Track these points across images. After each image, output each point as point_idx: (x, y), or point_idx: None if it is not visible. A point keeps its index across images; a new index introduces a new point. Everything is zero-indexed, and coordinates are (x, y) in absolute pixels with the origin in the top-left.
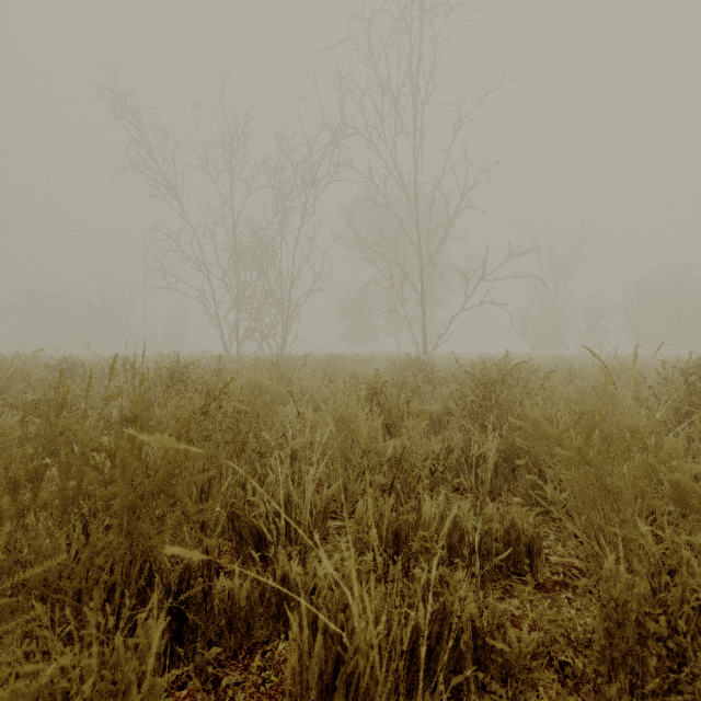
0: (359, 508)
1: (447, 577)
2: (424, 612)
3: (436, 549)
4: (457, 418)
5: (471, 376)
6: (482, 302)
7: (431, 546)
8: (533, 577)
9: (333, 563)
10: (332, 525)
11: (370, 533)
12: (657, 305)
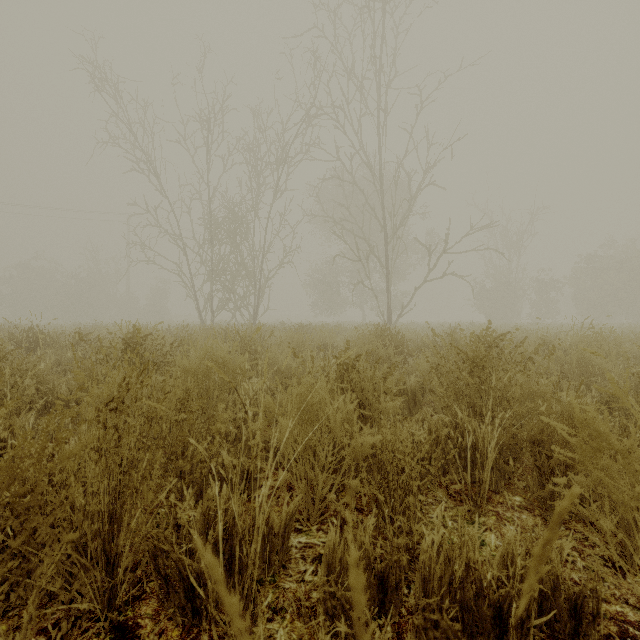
0: (331, 538)
1: None
2: None
3: (447, 620)
4: (441, 399)
5: (456, 350)
6: (444, 274)
7: (439, 616)
8: None
9: None
10: (295, 542)
11: None
12: (605, 277)
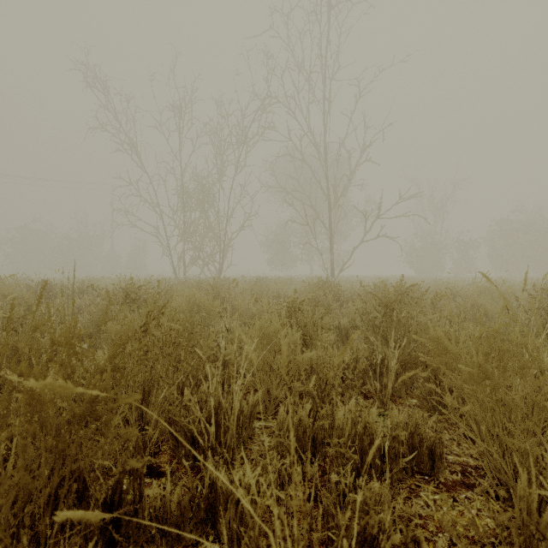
0: (281, 414)
1: (367, 501)
2: (345, 535)
3: (349, 453)
4: (362, 332)
5: (374, 296)
6: (378, 236)
7: (345, 451)
8: (435, 477)
9: (256, 475)
10: (257, 425)
11: (293, 469)
12: (515, 238)
